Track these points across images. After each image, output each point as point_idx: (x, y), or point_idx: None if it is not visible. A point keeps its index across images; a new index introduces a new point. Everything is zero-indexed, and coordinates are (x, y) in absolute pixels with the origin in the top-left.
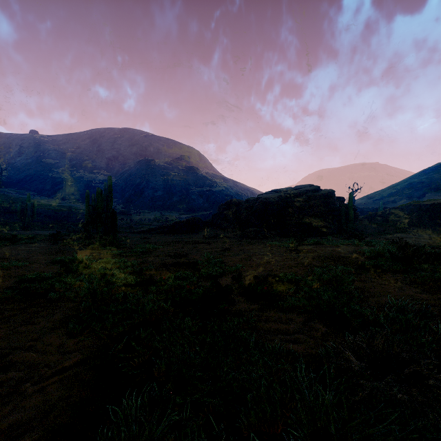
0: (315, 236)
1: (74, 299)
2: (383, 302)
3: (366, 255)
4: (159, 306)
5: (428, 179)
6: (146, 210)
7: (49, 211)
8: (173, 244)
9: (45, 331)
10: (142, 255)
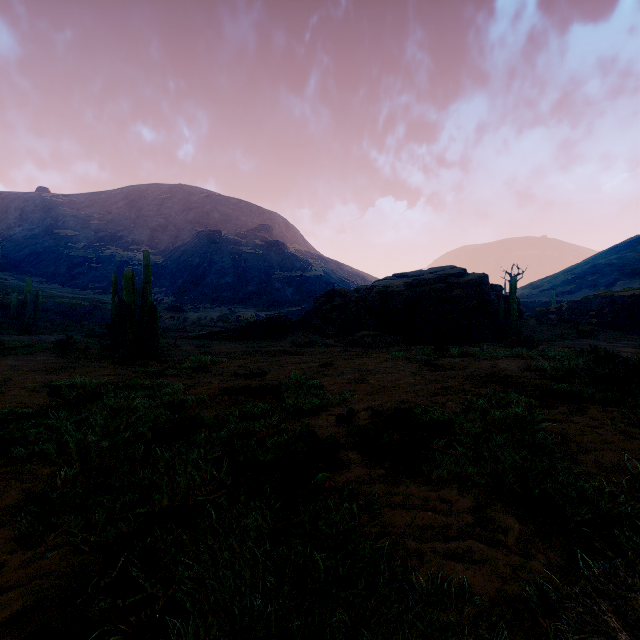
0: (460, 343)
1: (53, 459)
2: (608, 464)
3: (549, 375)
4: (206, 472)
5: (621, 260)
6: (208, 305)
7: (62, 305)
8: (244, 357)
9: None
10: (193, 374)
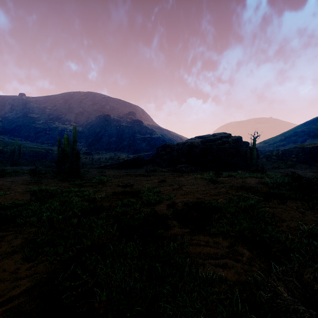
0: (228, 170)
1: (36, 224)
2: (292, 227)
3: (270, 186)
4: (107, 230)
5: (308, 129)
6: (104, 151)
7: (32, 152)
8: (122, 177)
9: (4, 256)
10: (98, 185)
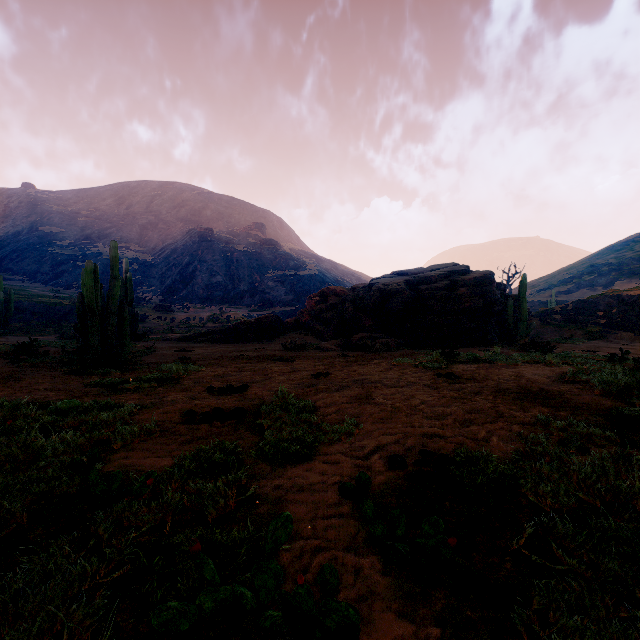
0: (466, 346)
1: None
2: None
3: (599, 390)
4: (80, 634)
5: (618, 259)
6: (198, 304)
7: (41, 305)
8: (226, 363)
9: None
10: (158, 387)
